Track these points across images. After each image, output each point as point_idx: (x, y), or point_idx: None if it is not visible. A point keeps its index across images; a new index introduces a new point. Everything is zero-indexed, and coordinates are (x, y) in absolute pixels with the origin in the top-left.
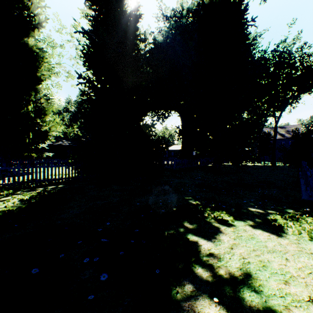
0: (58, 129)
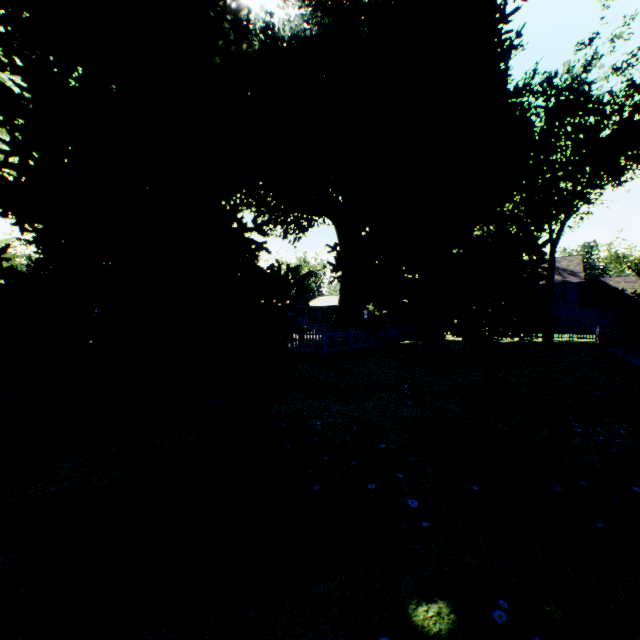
0: None
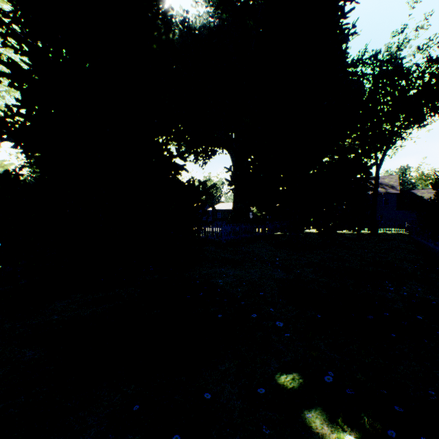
0: (0, 167)
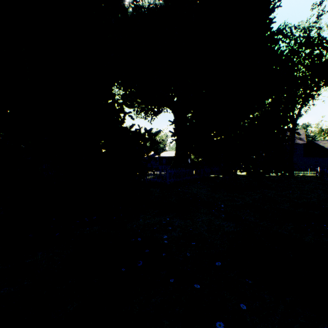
0: None
